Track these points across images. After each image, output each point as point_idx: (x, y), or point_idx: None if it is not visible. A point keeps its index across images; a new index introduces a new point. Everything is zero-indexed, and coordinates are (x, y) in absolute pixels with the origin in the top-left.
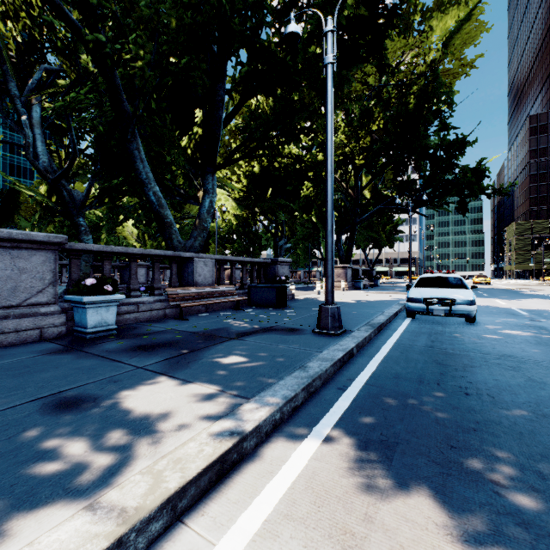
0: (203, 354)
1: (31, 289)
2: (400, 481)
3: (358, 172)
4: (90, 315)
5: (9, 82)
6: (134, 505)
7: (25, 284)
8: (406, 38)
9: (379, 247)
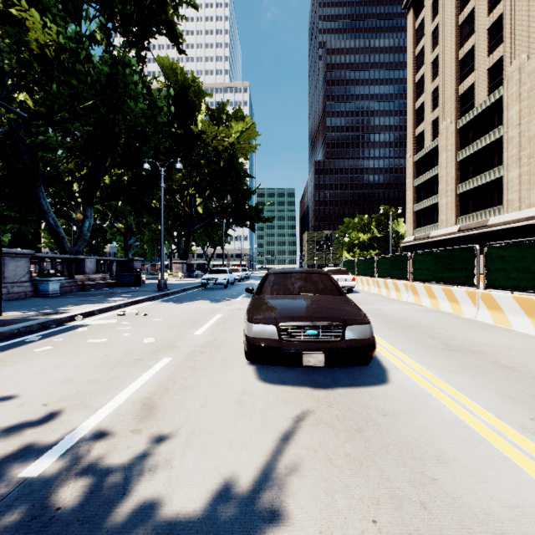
0: (115, 295)
1: (21, 275)
2: (169, 302)
3: (192, 196)
4: (51, 286)
5: None
6: (126, 301)
7: (19, 273)
8: (218, 124)
9: (214, 246)
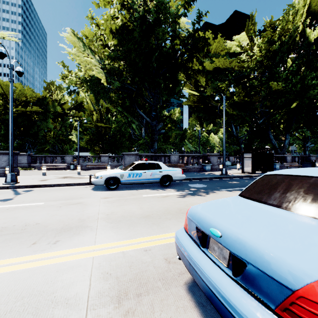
0: None
1: None
2: None
3: None
4: (276, 166)
5: None
6: None
7: None
8: None
9: None
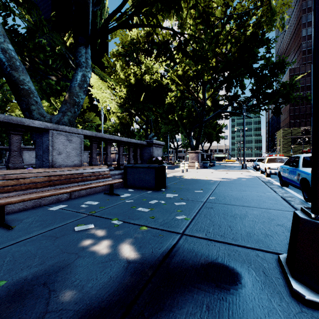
0: None
1: None
2: None
3: (205, 85)
4: None
5: None
6: None
7: None
8: None
9: (210, 141)
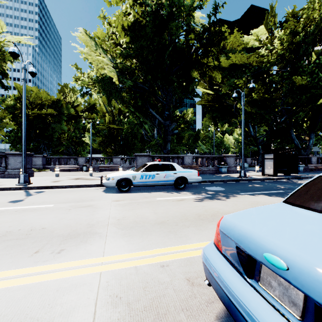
0: None
1: None
2: None
3: None
4: (299, 168)
5: None
6: None
7: None
8: None
9: None
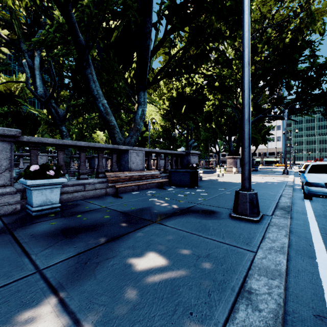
0: (119, 247)
1: None
2: None
3: None
4: (35, 196)
5: (21, 43)
6: None
7: None
8: None
9: (256, 145)
